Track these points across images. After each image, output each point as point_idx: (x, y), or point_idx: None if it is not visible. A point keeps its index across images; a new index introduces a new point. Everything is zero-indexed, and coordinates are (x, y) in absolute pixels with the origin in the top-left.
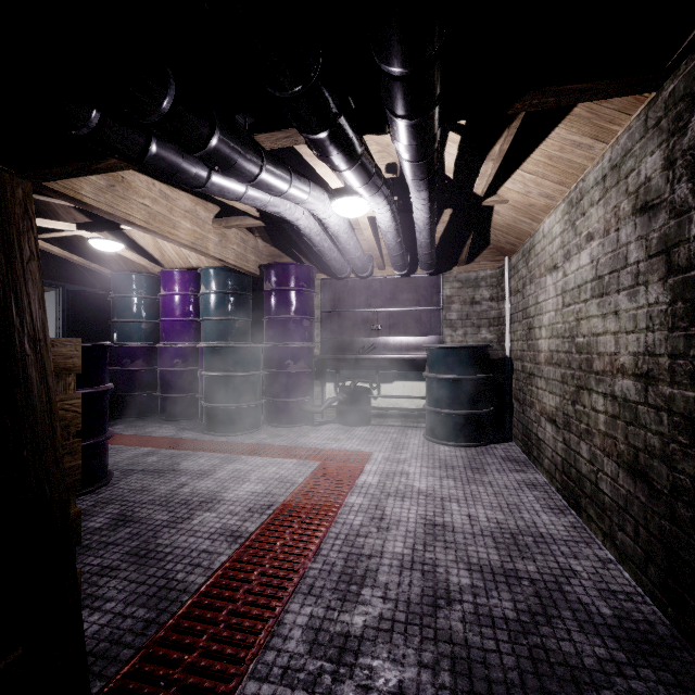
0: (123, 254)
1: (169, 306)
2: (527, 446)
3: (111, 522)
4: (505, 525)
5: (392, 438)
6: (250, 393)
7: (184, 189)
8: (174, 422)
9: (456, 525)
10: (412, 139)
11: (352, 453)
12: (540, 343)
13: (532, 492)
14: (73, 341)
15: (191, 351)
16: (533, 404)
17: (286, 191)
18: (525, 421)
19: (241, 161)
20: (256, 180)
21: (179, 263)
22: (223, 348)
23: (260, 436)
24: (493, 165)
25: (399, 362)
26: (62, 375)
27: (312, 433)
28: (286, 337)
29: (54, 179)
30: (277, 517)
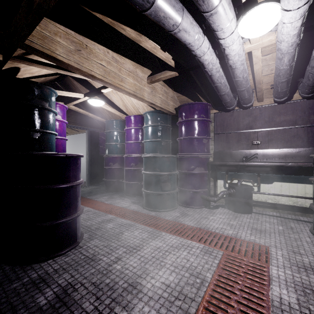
0: (107, 109)
1: (129, 135)
2: None
3: (52, 301)
4: None
5: (279, 230)
6: (169, 185)
7: (128, 57)
8: (130, 197)
9: None
10: None
11: (249, 244)
12: None
13: None
14: None
15: (139, 159)
16: None
17: None
18: None
19: None
20: None
21: (134, 112)
22: (153, 157)
23: (175, 213)
24: None
25: (276, 167)
26: None
27: (210, 216)
28: (191, 150)
29: (27, 35)
30: None
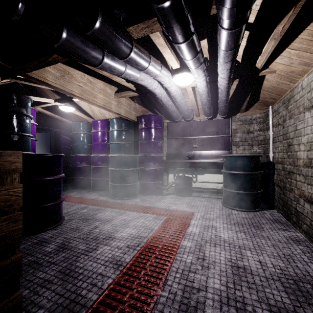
0: (75, 113)
1: (96, 137)
2: (287, 214)
3: (56, 248)
4: (287, 271)
5: (204, 204)
6: (132, 179)
7: (99, 78)
8: (98, 191)
9: (252, 268)
10: (235, 1)
11: (183, 212)
12: (298, 154)
13: (298, 246)
14: (16, 152)
15: (106, 158)
16: (292, 190)
17: (147, 67)
18: (285, 199)
19: (118, 40)
20: (129, 57)
21: (101, 117)
22: (119, 156)
23: (136, 200)
24: (273, 43)
25: (207, 164)
26: (9, 173)
27: (162, 200)
28: (149, 151)
29: (31, 71)
30: (142, 252)
